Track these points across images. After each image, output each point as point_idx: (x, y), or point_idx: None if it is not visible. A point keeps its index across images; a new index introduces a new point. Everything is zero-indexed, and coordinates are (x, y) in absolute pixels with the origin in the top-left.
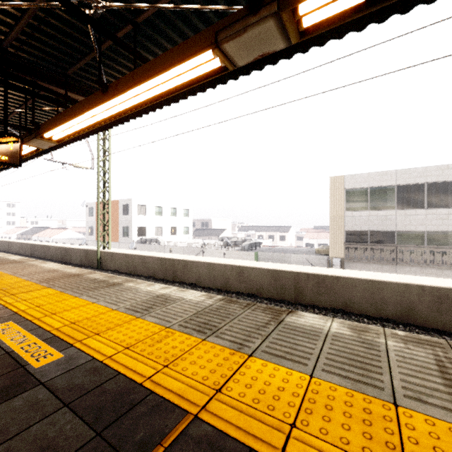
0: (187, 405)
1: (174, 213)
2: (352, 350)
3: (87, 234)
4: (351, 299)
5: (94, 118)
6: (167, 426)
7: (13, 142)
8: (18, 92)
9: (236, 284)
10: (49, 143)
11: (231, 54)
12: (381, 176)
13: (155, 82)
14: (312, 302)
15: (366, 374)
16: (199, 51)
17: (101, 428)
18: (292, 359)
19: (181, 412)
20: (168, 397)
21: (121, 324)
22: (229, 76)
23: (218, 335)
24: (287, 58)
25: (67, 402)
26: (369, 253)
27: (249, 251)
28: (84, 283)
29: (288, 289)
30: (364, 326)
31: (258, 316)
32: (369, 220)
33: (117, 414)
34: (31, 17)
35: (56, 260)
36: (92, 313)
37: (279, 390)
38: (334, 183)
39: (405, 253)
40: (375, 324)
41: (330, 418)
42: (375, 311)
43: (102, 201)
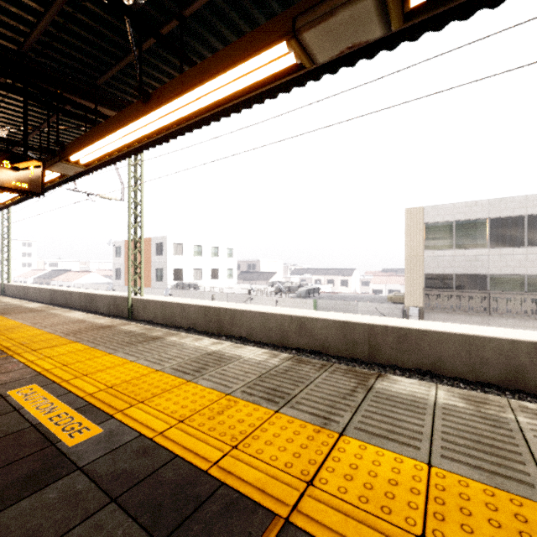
0: (272, 503)
1: (216, 253)
2: (473, 429)
3: (114, 278)
4: (441, 359)
5: (131, 135)
6: (251, 535)
7: (35, 166)
8: (39, 107)
9: (296, 338)
10: (75, 167)
11: (311, 46)
12: (470, 208)
13: (209, 86)
14: (391, 362)
15: (502, 463)
16: (270, 44)
17: (163, 535)
18: (397, 440)
19: (265, 513)
20: (245, 491)
21: (170, 389)
22: (293, 83)
23: (294, 405)
24: (369, 57)
25: (114, 496)
26: (455, 301)
27: (306, 298)
28: (117, 337)
29: (361, 345)
30: (480, 396)
31: (339, 381)
32: (454, 261)
33: (182, 515)
34: (57, 12)
35: (79, 309)
36: (131, 375)
37: (391, 485)
38: (411, 216)
39: (499, 301)
40: (474, 390)
41: (472, 528)
42: (473, 374)
43: (134, 239)
